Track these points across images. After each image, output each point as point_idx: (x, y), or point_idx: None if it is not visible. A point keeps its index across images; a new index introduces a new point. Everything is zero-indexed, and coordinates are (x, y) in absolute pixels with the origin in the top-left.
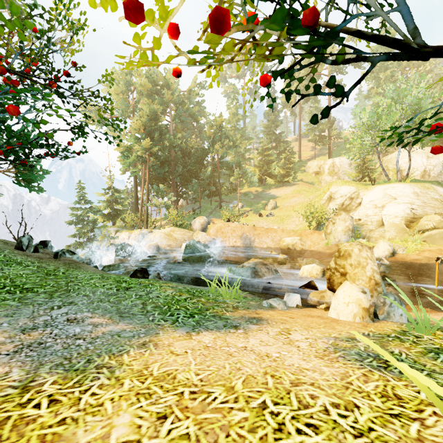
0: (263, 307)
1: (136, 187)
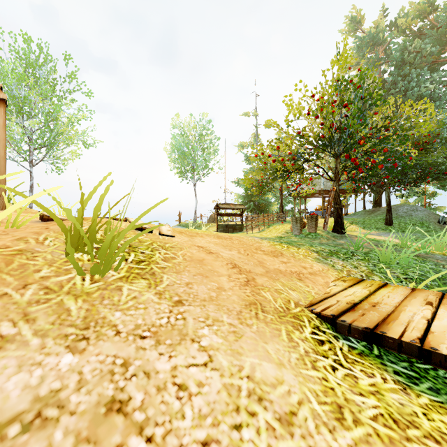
0: None
1: None
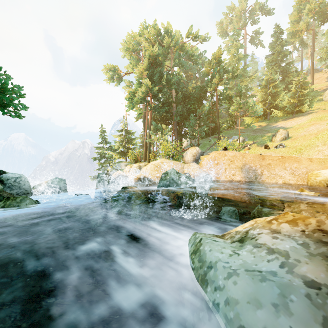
0: None
1: (144, 129)
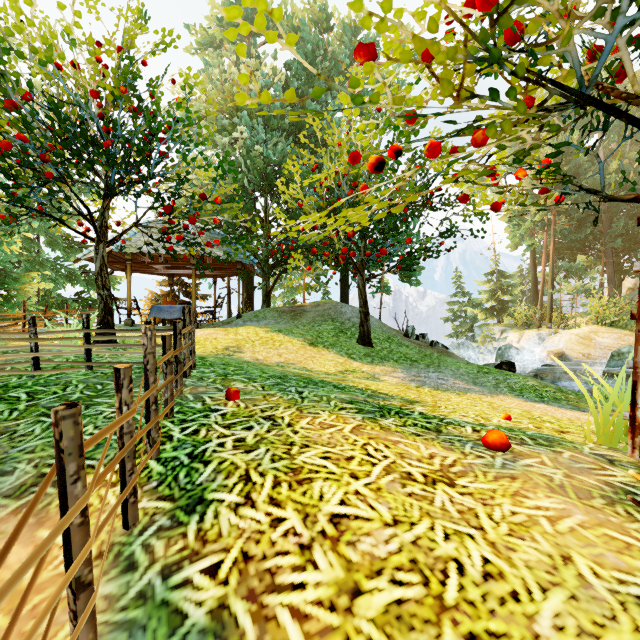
0: None
1: (533, 266)
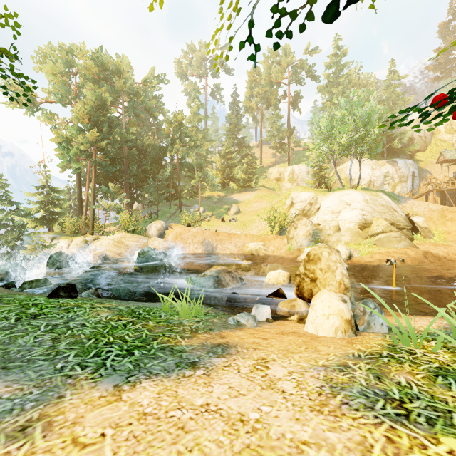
0: (229, 326)
1: (79, 186)
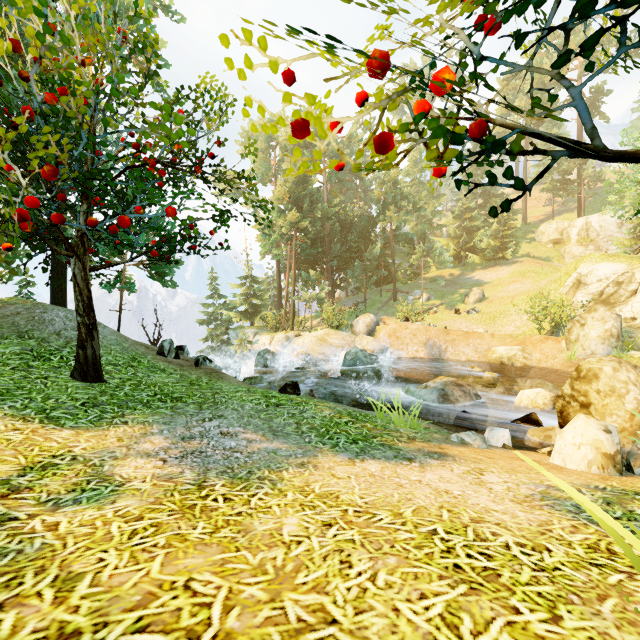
0: (451, 442)
1: (278, 274)
